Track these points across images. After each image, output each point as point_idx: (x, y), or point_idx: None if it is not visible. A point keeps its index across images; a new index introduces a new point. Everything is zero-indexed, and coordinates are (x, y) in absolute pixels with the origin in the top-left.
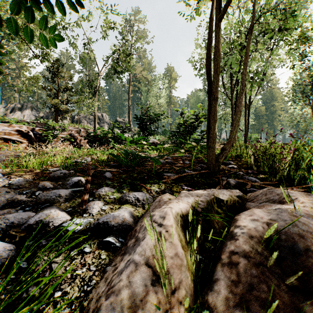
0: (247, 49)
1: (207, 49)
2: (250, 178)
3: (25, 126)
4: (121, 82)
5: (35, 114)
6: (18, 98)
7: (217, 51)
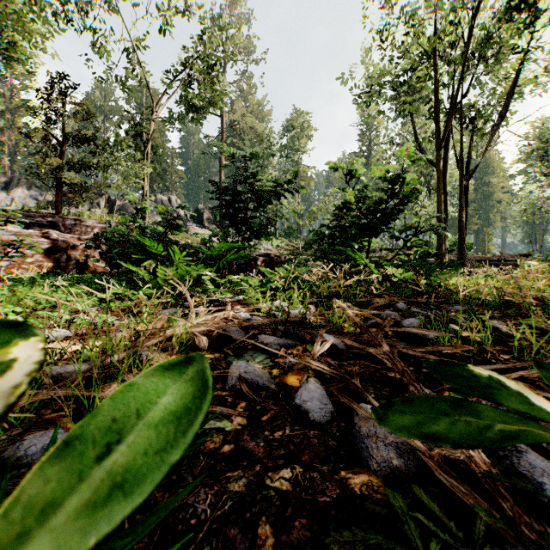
0: None
1: None
2: None
3: None
4: (206, 137)
5: (37, 196)
6: (11, 167)
7: None
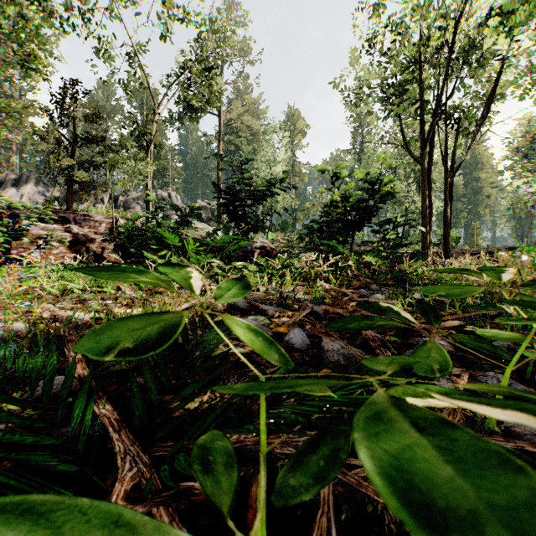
0: None
1: None
2: None
3: None
4: (205, 135)
5: (45, 192)
6: (18, 165)
7: None
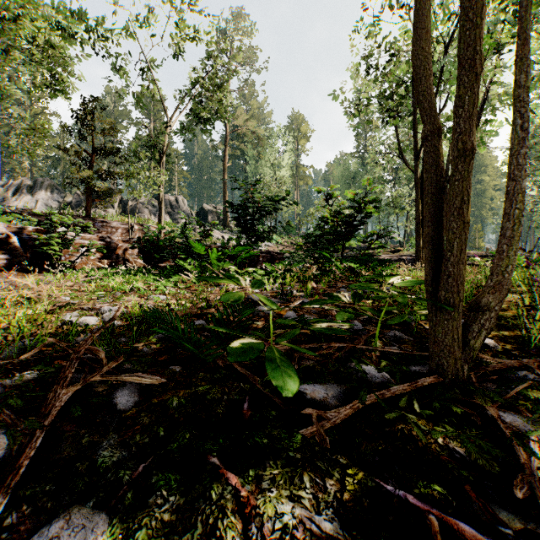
0: (524, 23)
1: (419, 20)
2: None
3: (2, 225)
4: (211, 140)
5: (57, 197)
6: (30, 170)
7: None
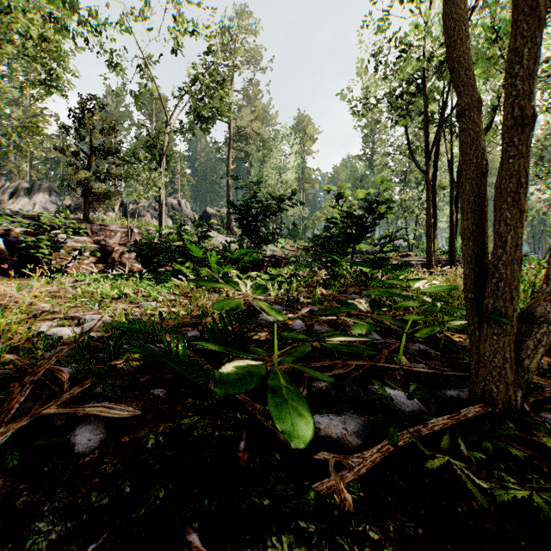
0: None
1: None
2: None
3: None
4: (214, 142)
5: (56, 201)
6: (28, 172)
7: None
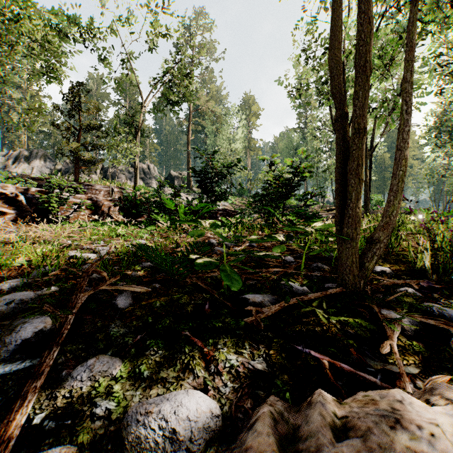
0: (412, 35)
1: (333, 33)
2: (447, 313)
3: (12, 186)
4: (177, 118)
5: (49, 165)
6: (26, 142)
7: (366, 23)
